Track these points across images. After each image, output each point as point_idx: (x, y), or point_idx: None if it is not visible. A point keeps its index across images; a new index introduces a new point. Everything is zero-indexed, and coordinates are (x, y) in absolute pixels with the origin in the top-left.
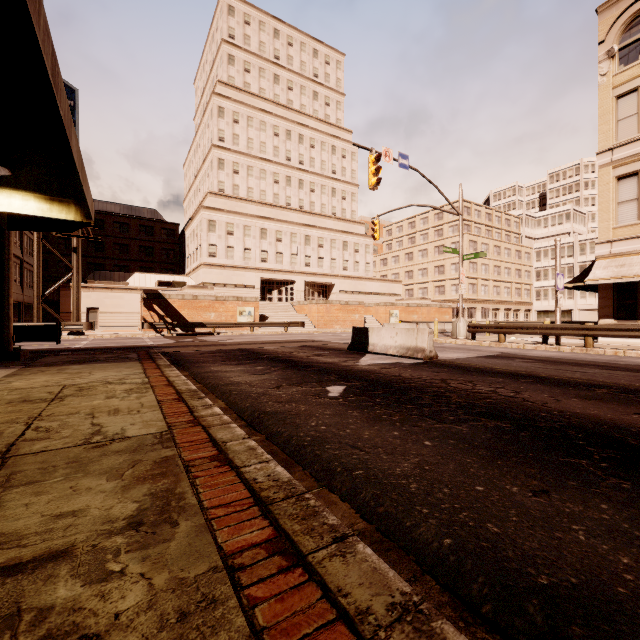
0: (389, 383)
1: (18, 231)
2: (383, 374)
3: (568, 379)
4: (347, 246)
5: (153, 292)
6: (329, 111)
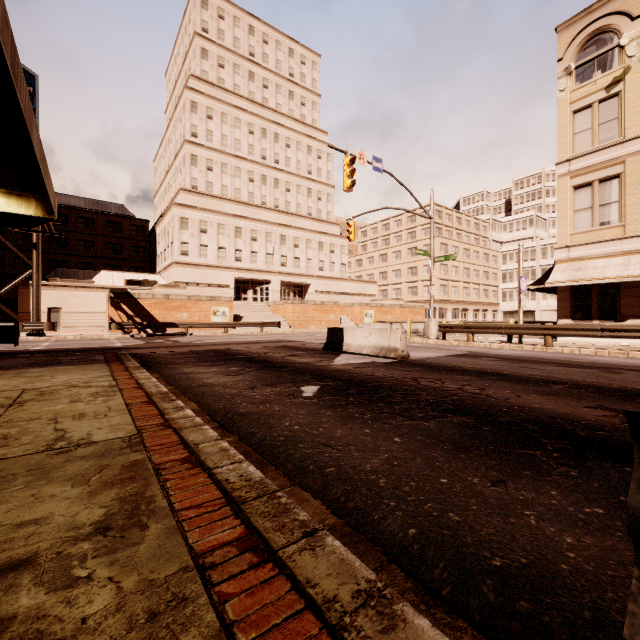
0: (362, 382)
1: None
2: (357, 373)
3: (529, 376)
4: (323, 246)
5: (121, 291)
6: (305, 111)
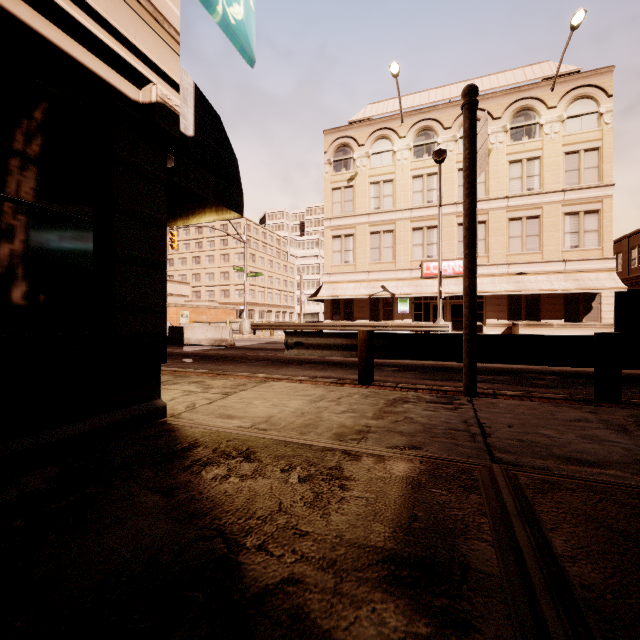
0: (215, 356)
1: None
2: (208, 353)
3: None
4: None
5: None
6: None
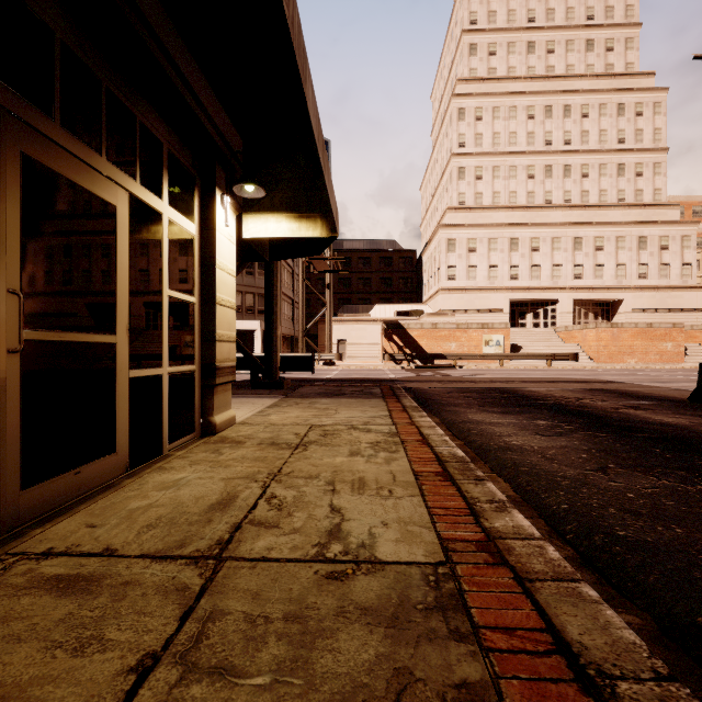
0: None
1: (291, 276)
2: None
3: None
4: (645, 243)
5: (392, 322)
6: (612, 58)
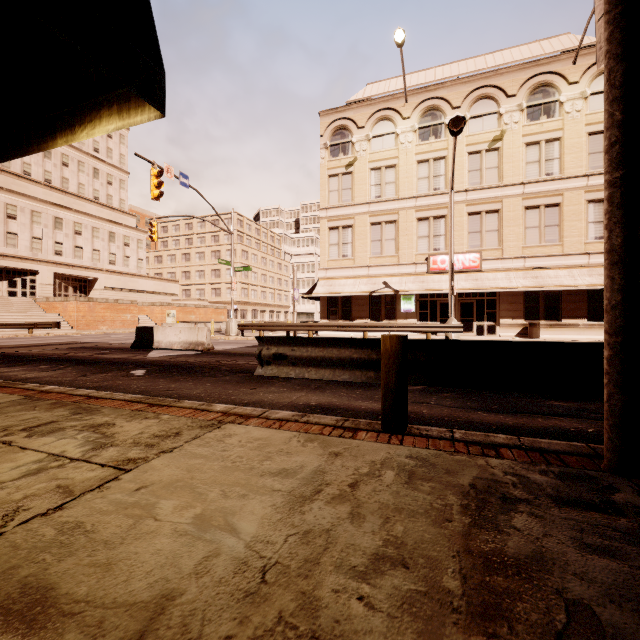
0: (180, 365)
1: None
2: (173, 361)
3: None
4: (115, 238)
5: None
6: None
